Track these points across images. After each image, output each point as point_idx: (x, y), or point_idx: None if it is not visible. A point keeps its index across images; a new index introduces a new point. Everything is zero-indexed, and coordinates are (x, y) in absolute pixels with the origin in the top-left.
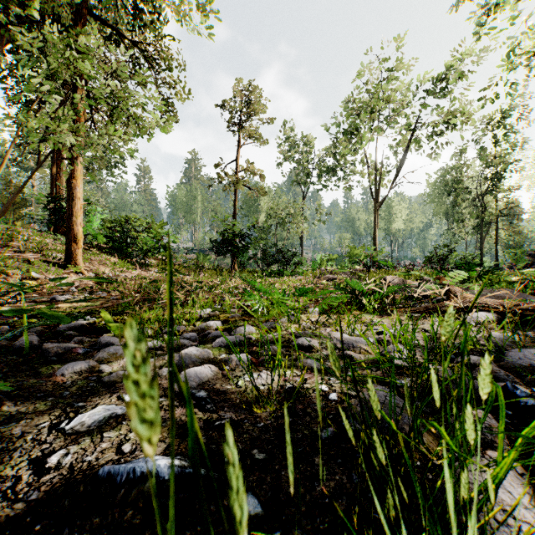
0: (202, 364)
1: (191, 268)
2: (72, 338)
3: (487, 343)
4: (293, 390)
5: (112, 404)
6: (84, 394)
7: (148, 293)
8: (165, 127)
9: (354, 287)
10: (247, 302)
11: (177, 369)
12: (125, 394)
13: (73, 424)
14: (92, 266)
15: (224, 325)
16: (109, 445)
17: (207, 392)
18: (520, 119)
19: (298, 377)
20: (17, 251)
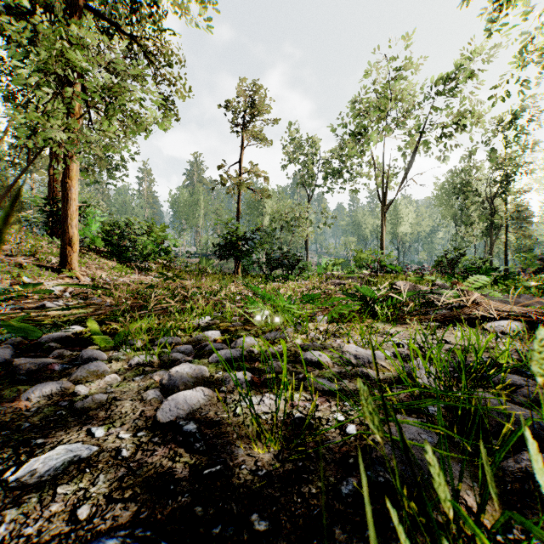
0: (195, 385)
1: (193, 273)
2: (52, 352)
3: (521, 358)
4: (303, 421)
5: (78, 441)
6: (47, 425)
7: (144, 300)
8: (163, 123)
9: (365, 293)
10: (249, 310)
11: (165, 390)
12: (98, 427)
13: (20, 473)
14: (89, 270)
15: (224, 335)
16: (60, 508)
17: (198, 424)
18: (530, 119)
19: (307, 402)
20: (9, 254)
